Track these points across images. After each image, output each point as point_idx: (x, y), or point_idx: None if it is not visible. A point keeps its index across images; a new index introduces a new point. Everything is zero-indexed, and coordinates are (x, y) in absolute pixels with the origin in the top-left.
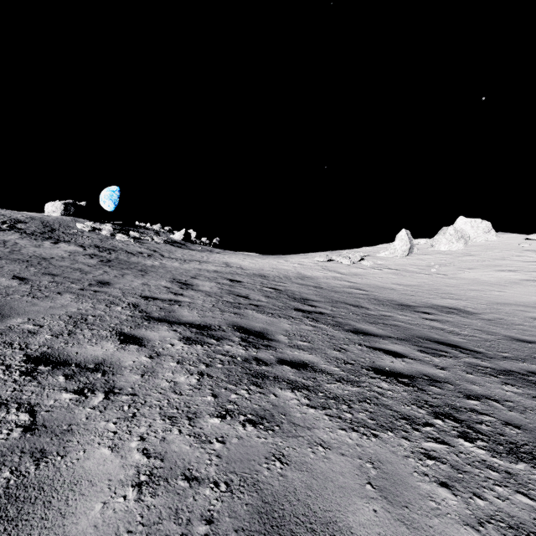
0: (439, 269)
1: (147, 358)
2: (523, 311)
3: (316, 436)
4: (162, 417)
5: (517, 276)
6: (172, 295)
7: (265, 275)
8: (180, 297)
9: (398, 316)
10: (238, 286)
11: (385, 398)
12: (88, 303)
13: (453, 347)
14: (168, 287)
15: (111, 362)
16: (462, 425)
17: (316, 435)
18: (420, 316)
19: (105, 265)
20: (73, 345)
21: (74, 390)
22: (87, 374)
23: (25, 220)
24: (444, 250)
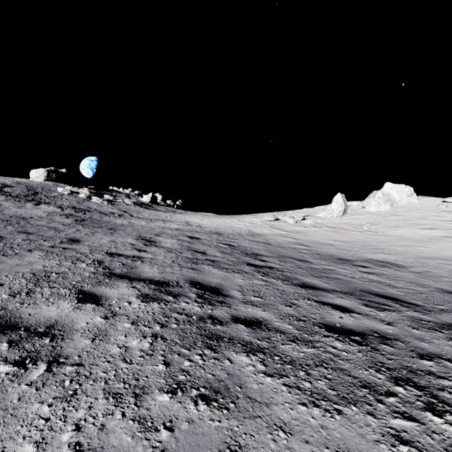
0: (370, 227)
1: (102, 319)
2: (446, 264)
3: (276, 416)
4: (106, 395)
5: (438, 234)
6: (136, 251)
7: (220, 233)
8: (143, 253)
9: (339, 270)
10: (196, 243)
11: (341, 360)
12: (55, 260)
13: (393, 300)
14: (133, 244)
15: (64, 324)
16: (425, 394)
17: (276, 414)
18: (358, 269)
19: (78, 224)
20: (28, 305)
21: (15, 361)
22: (34, 340)
23: (11, 185)
24: (373, 211)
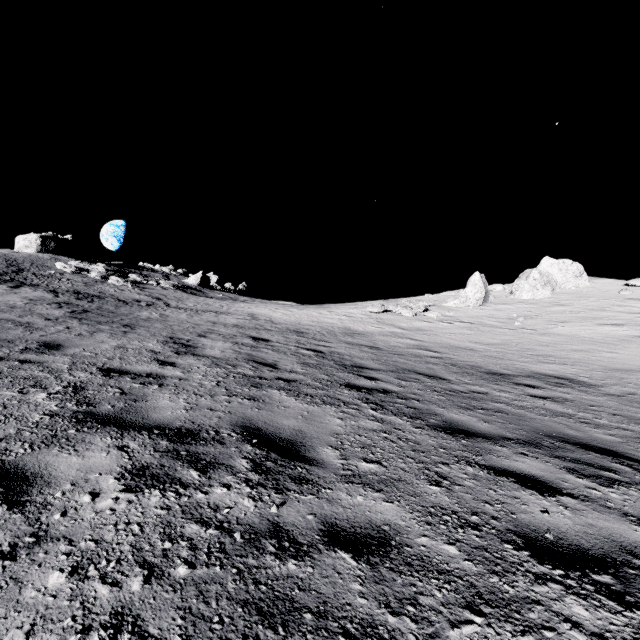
0: (524, 322)
1: None
2: None
3: None
4: None
5: (627, 332)
6: (157, 365)
7: (302, 331)
8: (168, 369)
9: (495, 393)
10: (263, 348)
11: None
12: None
13: (612, 455)
14: (156, 352)
15: None
16: None
17: None
18: (525, 391)
19: (73, 318)
20: None
21: None
22: None
23: None
24: (526, 299)
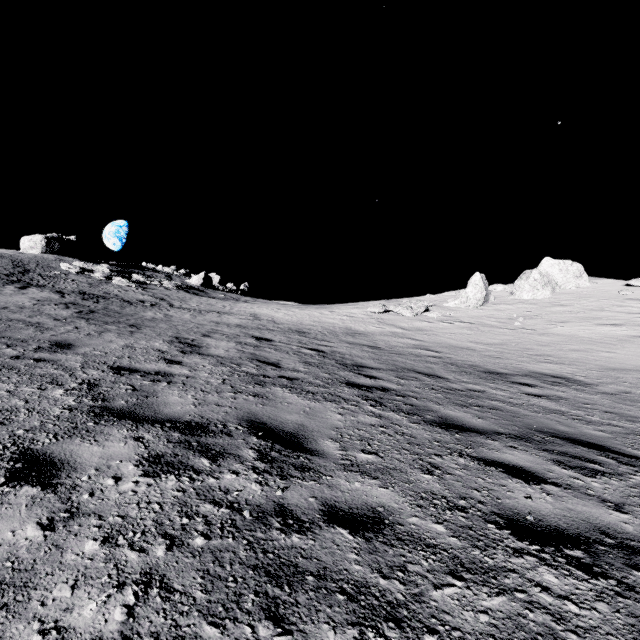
0: (524, 322)
1: (38, 531)
2: None
3: None
4: None
5: (625, 332)
6: (165, 363)
7: (304, 331)
8: (175, 367)
9: (491, 392)
10: (266, 348)
11: (575, 635)
12: (7, 383)
13: (599, 449)
14: (163, 351)
15: None
16: None
17: None
18: (521, 389)
19: (81, 318)
20: None
21: None
22: None
23: None
24: (527, 299)
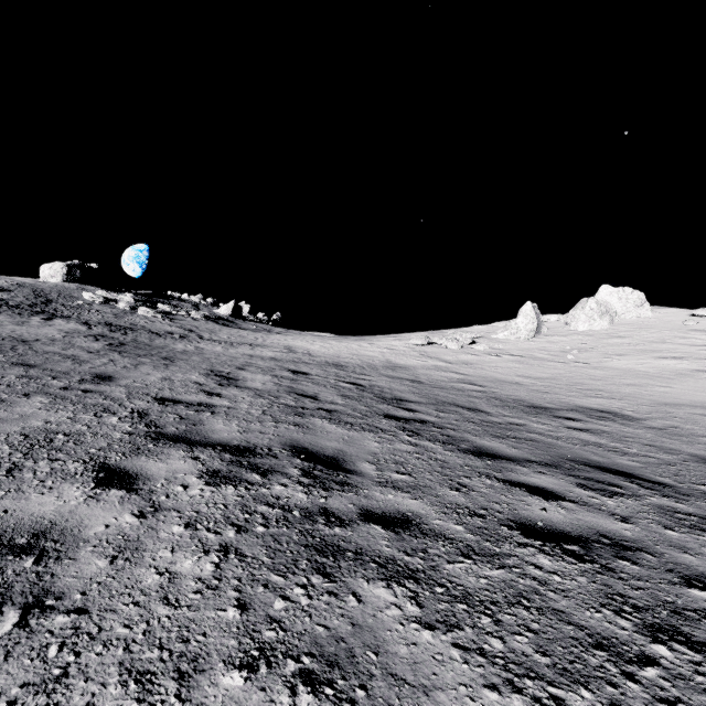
0: (578, 355)
1: (134, 518)
2: (702, 415)
3: None
4: (124, 675)
5: (685, 366)
6: (205, 395)
7: (341, 365)
8: (215, 399)
9: (532, 425)
10: (303, 381)
11: (553, 592)
12: (66, 411)
13: (626, 476)
14: (201, 383)
15: (64, 529)
16: None
17: None
18: (564, 423)
19: (113, 351)
20: (6, 494)
21: None
22: (5, 561)
23: (9, 288)
24: (583, 330)
